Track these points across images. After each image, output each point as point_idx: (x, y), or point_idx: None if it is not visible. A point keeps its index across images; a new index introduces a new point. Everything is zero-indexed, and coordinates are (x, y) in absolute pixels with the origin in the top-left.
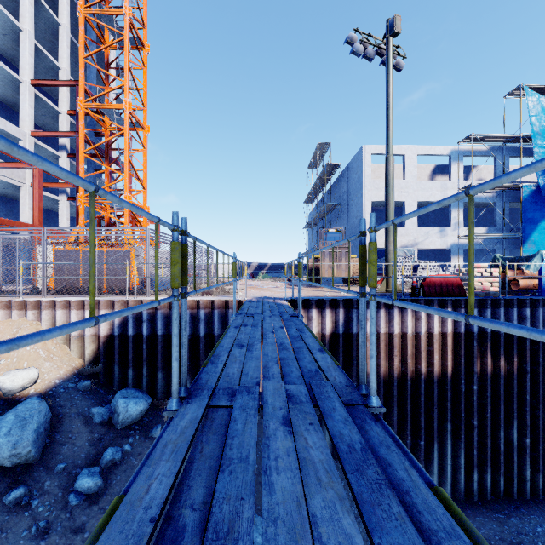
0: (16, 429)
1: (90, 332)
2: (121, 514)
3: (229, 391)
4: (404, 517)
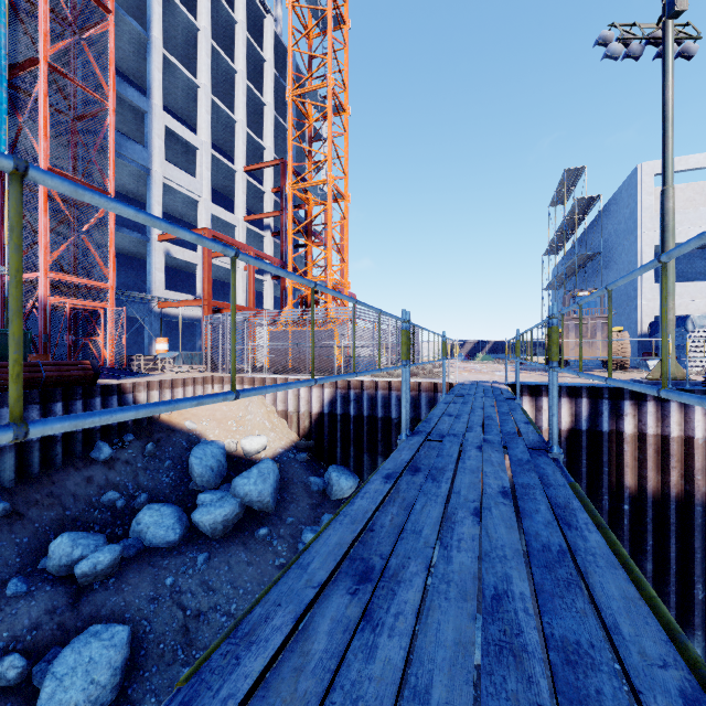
0: (260, 481)
1: (304, 409)
2: (391, 459)
3: (440, 435)
4: (536, 477)
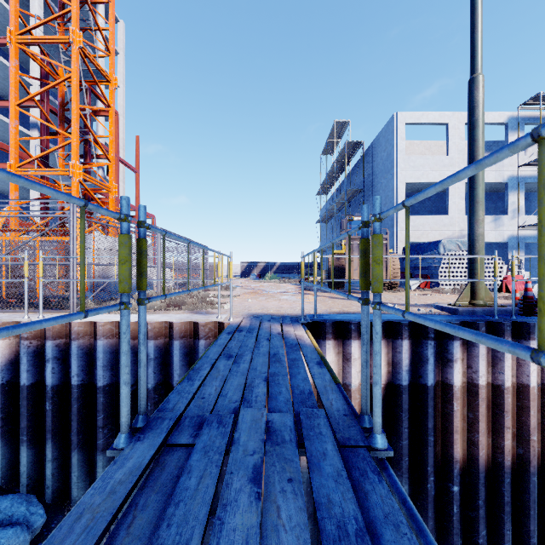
0: None
1: None
2: None
3: None
4: None
